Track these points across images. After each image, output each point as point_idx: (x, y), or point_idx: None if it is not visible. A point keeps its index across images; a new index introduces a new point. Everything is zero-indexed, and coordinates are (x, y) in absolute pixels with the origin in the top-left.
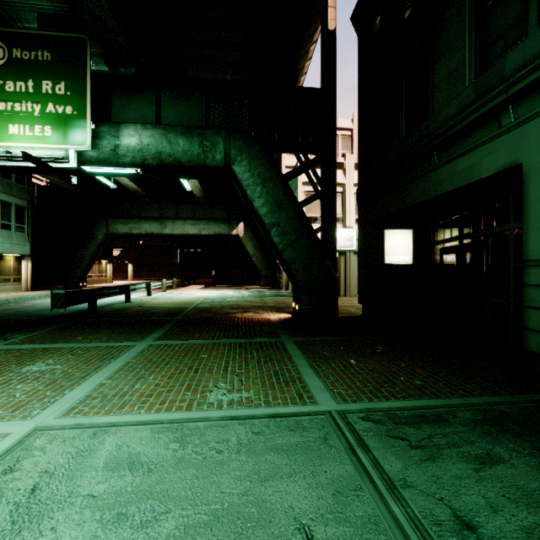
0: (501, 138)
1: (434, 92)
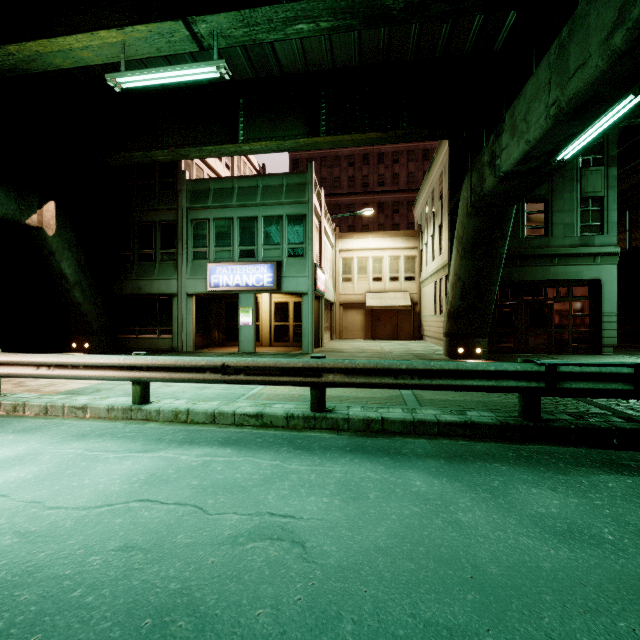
0: (593, 266)
1: (553, 226)
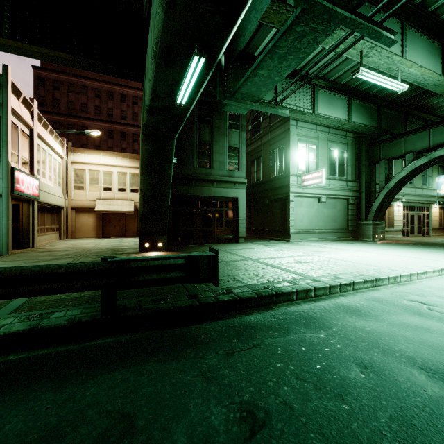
0: (234, 189)
1: (213, 162)
